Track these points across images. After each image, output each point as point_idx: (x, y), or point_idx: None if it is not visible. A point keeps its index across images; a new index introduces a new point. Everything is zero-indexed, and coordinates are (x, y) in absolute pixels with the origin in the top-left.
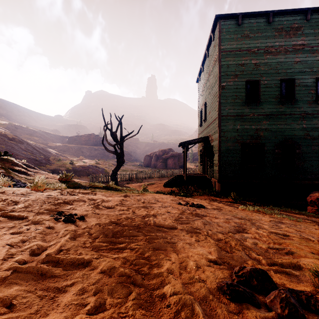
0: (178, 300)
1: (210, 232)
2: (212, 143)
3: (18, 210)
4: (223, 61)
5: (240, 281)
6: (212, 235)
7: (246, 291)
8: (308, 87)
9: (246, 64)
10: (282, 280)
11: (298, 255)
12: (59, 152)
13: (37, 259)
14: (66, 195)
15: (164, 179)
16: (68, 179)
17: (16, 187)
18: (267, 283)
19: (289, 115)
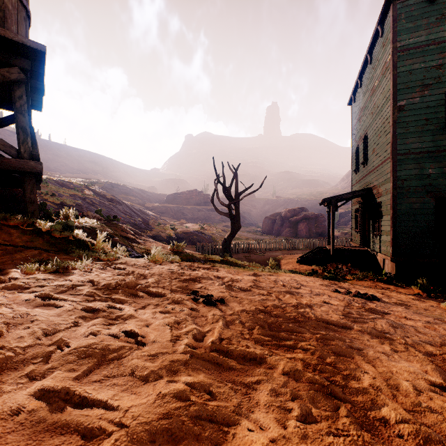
0: (415, 431)
1: (409, 340)
2: (378, 198)
3: (151, 285)
4: (401, 66)
5: None
6: (414, 345)
7: None
8: None
9: None
10: None
11: None
12: (156, 214)
13: (203, 345)
14: (186, 269)
15: (295, 252)
16: (179, 249)
17: (131, 257)
18: None
19: None
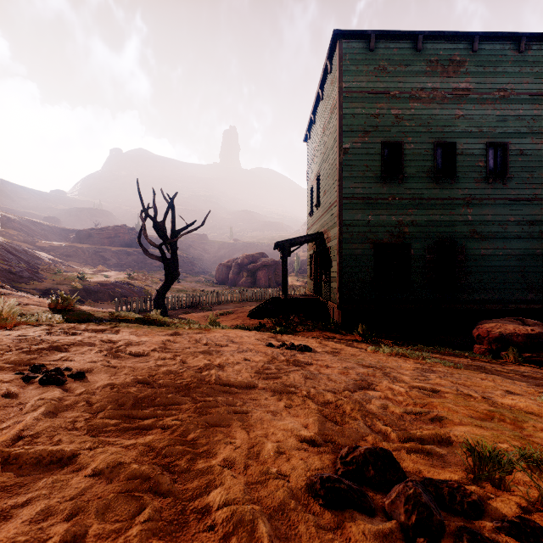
0: (230, 515)
1: (313, 391)
2: (328, 243)
3: None
4: (346, 108)
5: (348, 471)
6: (315, 396)
7: (352, 489)
8: (475, 157)
9: (382, 114)
10: (418, 465)
11: (449, 422)
12: (58, 257)
13: None
14: (58, 334)
15: (249, 304)
16: (68, 305)
17: None
18: (391, 472)
19: (447, 200)
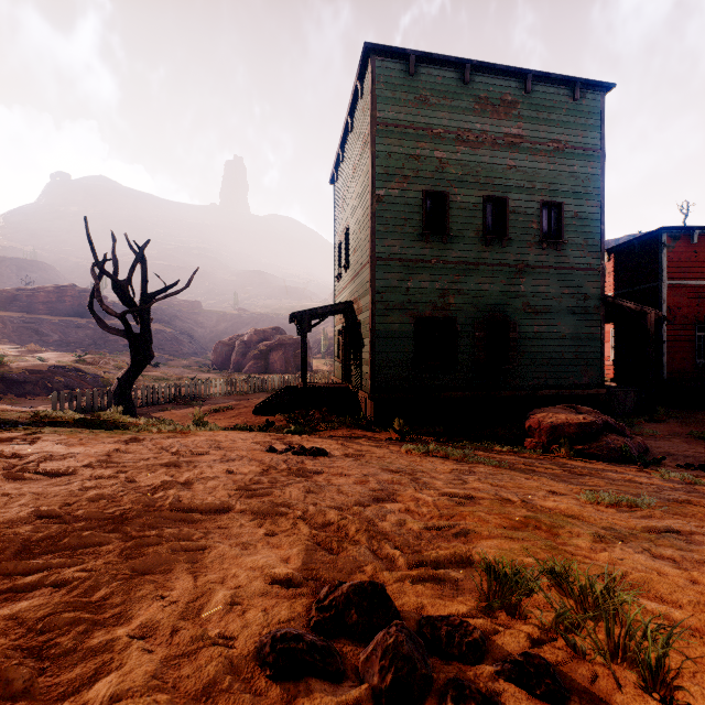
0: None
1: (313, 509)
2: (359, 316)
3: None
4: (380, 144)
5: (323, 620)
6: (314, 516)
7: (315, 648)
8: (528, 217)
9: (424, 156)
10: (423, 598)
11: (476, 535)
12: None
13: None
14: None
15: (258, 396)
16: None
17: None
18: (379, 613)
19: (498, 266)
